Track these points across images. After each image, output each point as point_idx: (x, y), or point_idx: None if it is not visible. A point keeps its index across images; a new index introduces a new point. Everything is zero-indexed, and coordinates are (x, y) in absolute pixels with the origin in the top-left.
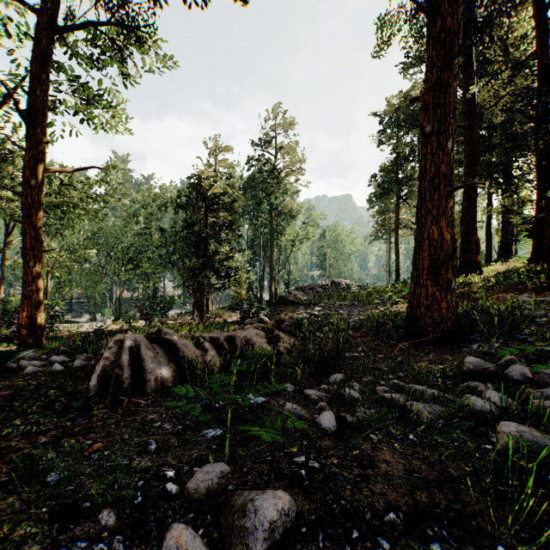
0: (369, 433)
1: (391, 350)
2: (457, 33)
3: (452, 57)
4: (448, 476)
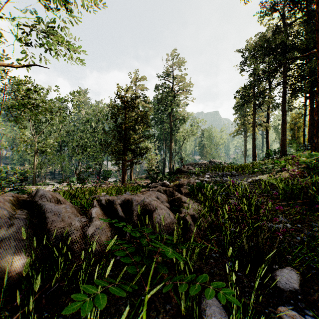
0: None
1: None
2: None
3: None
4: None
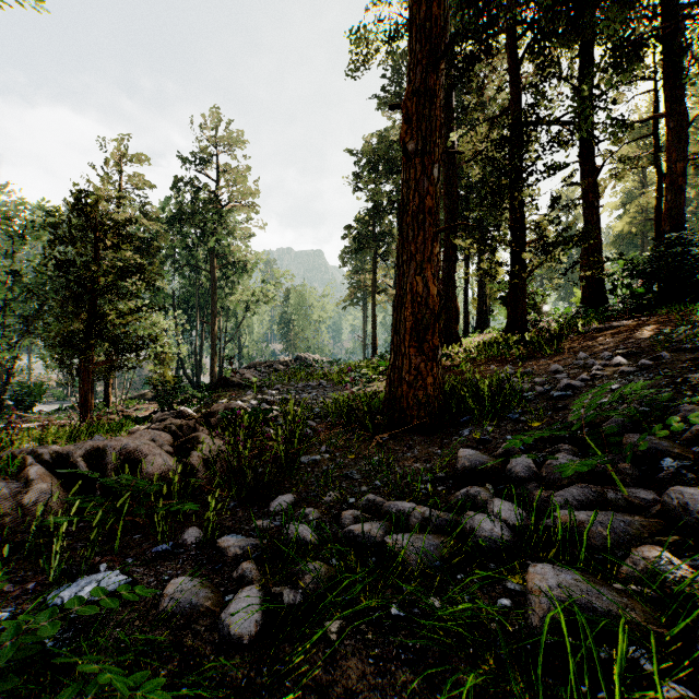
0: (323, 618)
1: (365, 446)
2: (444, 31)
3: (439, 55)
4: (458, 696)
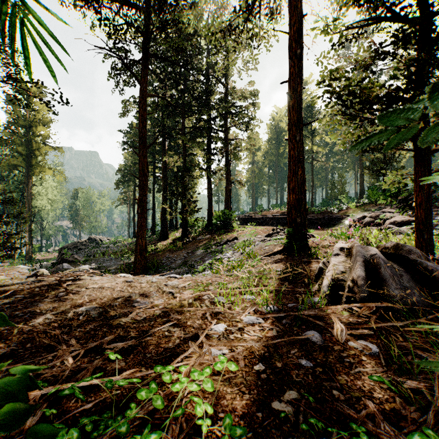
0: None
1: None
2: (147, 185)
3: (145, 194)
4: None
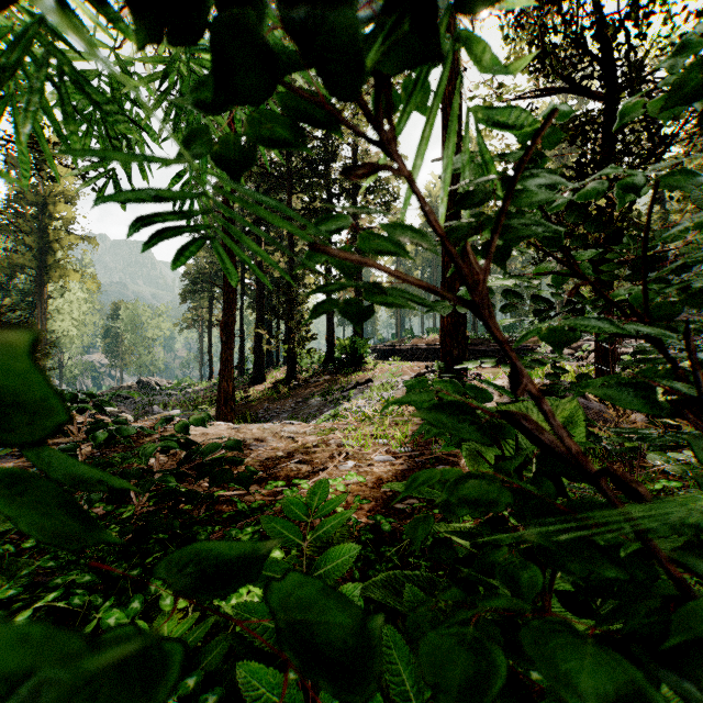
0: None
1: None
2: (235, 300)
3: (233, 313)
4: None
